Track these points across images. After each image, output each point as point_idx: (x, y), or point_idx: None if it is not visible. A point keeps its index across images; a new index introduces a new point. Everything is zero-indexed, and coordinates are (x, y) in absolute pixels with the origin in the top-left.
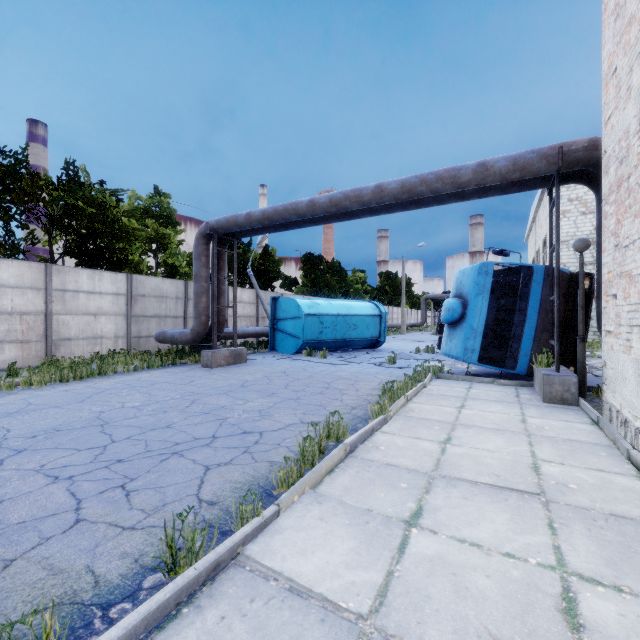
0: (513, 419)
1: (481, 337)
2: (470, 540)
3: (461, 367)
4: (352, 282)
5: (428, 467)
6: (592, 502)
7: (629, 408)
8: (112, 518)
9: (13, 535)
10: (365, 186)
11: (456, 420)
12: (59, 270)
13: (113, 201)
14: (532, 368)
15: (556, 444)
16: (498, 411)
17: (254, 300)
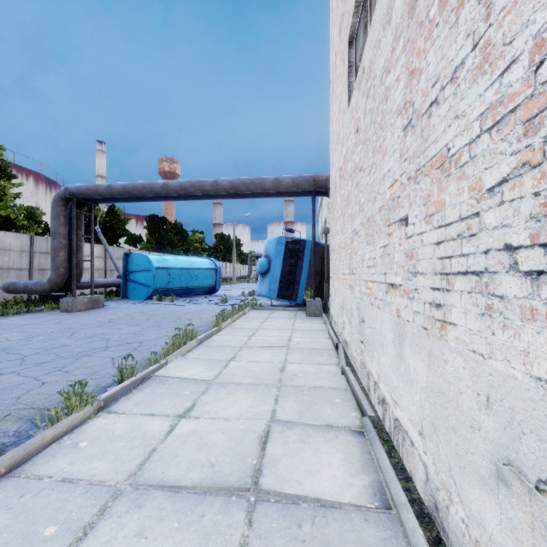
0: (288, 324)
1: (279, 282)
2: (254, 361)
3: (270, 303)
4: (192, 241)
5: (241, 344)
6: (306, 346)
7: (334, 312)
8: (67, 379)
9: (5, 391)
10: (206, 180)
11: (259, 327)
12: None
13: None
14: (305, 300)
15: (303, 331)
16: (282, 322)
17: (102, 254)
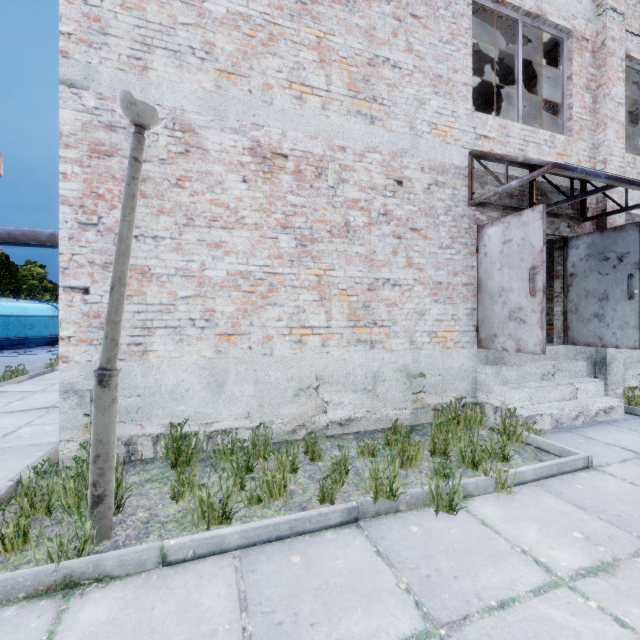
0: None
1: None
2: None
3: None
4: (26, 277)
5: None
6: None
7: None
8: None
9: None
10: (42, 231)
11: None
12: None
13: None
14: None
15: None
16: None
17: None
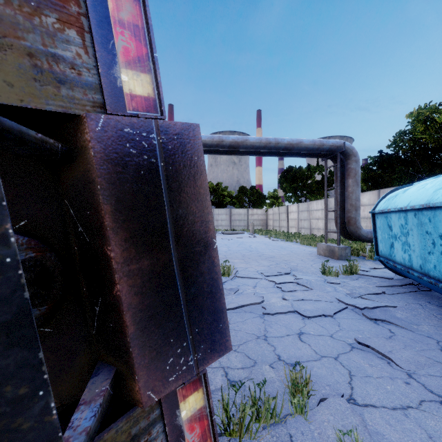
0: None
1: None
2: None
3: None
4: None
5: None
6: None
7: None
8: None
9: None
10: None
11: None
12: (383, 192)
13: (438, 119)
14: None
15: None
16: None
17: None
